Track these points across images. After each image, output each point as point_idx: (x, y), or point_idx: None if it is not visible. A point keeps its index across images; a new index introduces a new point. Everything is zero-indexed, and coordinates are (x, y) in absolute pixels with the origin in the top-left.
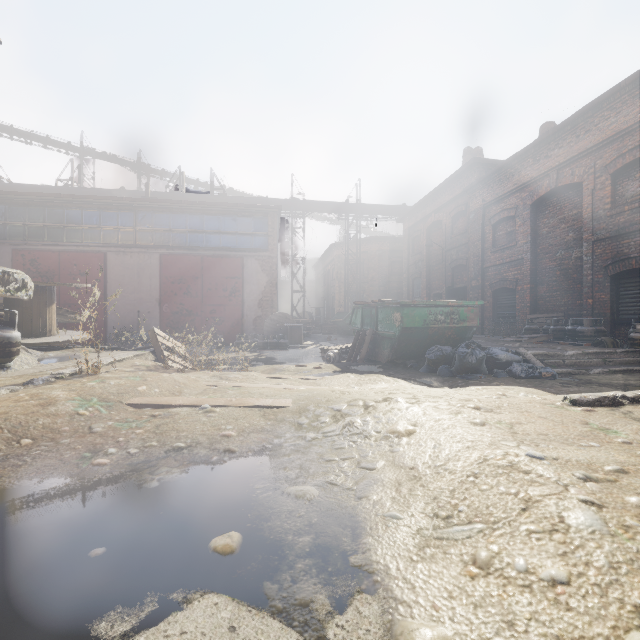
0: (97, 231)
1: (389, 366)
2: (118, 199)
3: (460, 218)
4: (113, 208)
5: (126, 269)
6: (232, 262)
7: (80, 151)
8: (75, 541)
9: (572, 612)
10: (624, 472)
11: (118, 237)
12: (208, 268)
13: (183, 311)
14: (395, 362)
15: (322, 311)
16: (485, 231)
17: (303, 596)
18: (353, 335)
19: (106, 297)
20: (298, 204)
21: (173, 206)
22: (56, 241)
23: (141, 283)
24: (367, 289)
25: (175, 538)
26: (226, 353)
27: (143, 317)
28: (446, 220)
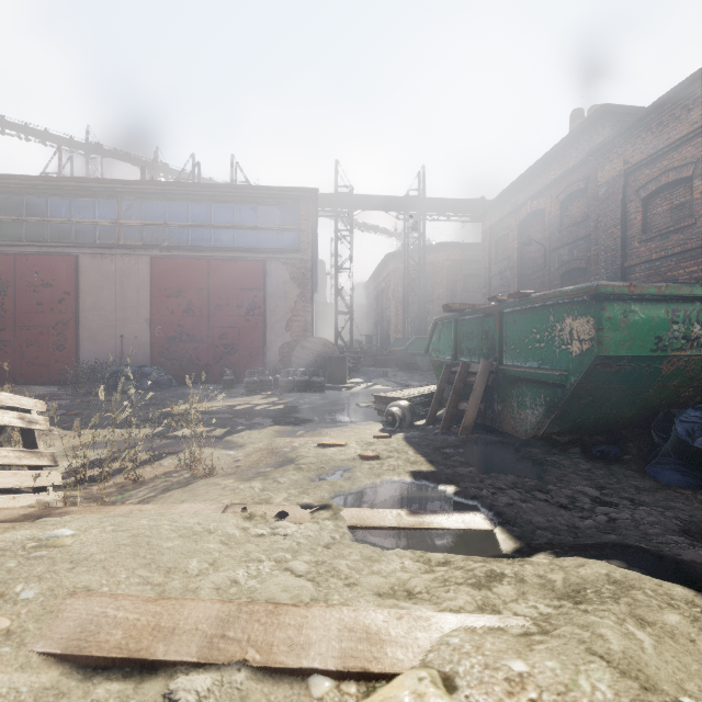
0: (67, 226)
1: (542, 450)
2: (93, 181)
3: (575, 201)
4: (88, 194)
5: (105, 278)
6: (250, 267)
7: (85, 148)
8: None
9: None
10: None
11: (95, 234)
12: (217, 276)
13: (182, 336)
14: (553, 439)
15: (374, 339)
16: (627, 210)
17: None
18: (418, 369)
19: (78, 316)
20: (344, 199)
21: (169, 190)
22: (12, 240)
23: (125, 297)
24: (432, 310)
25: None
26: (228, 398)
27: (128, 344)
28: (551, 207)
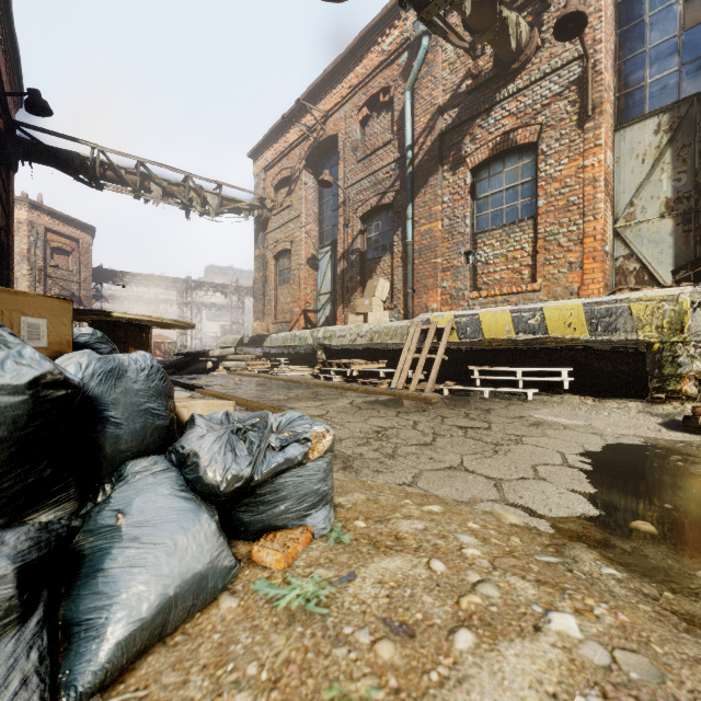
0: None
1: None
2: None
3: None
4: None
5: None
6: None
7: None
8: (689, 506)
9: (461, 519)
10: (452, 634)
11: None
12: None
13: None
14: None
15: None
16: None
17: (572, 525)
18: None
19: None
20: None
21: None
22: None
23: None
24: None
25: (669, 522)
26: None
27: None
28: None
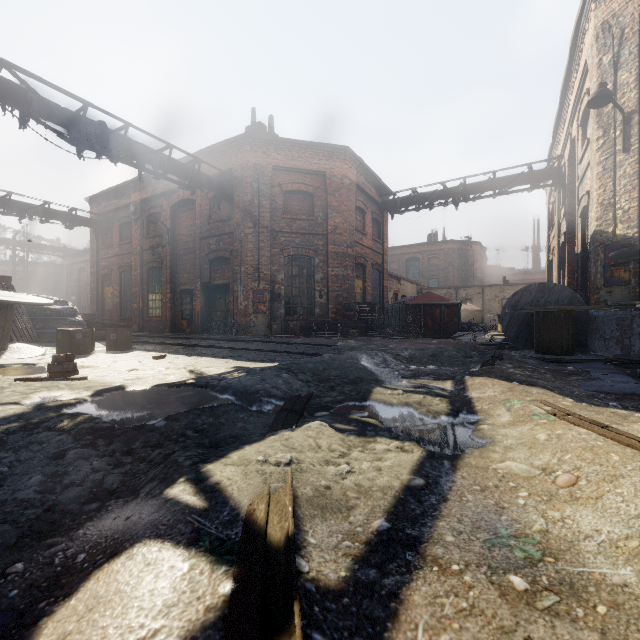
0: None
1: None
2: None
3: None
4: None
5: None
6: None
7: None
8: None
9: None
10: None
11: None
12: None
13: None
14: None
15: None
16: None
17: None
18: None
19: None
20: None
21: None
22: None
23: None
24: None
25: None
26: None
27: None
28: (88, 269)
